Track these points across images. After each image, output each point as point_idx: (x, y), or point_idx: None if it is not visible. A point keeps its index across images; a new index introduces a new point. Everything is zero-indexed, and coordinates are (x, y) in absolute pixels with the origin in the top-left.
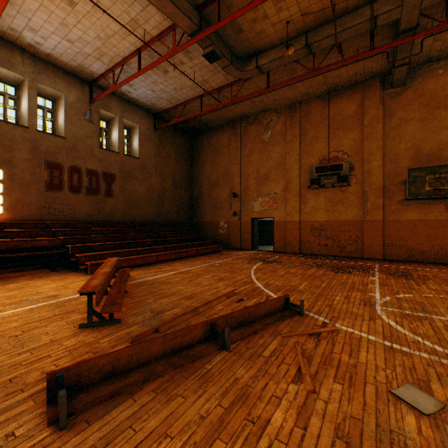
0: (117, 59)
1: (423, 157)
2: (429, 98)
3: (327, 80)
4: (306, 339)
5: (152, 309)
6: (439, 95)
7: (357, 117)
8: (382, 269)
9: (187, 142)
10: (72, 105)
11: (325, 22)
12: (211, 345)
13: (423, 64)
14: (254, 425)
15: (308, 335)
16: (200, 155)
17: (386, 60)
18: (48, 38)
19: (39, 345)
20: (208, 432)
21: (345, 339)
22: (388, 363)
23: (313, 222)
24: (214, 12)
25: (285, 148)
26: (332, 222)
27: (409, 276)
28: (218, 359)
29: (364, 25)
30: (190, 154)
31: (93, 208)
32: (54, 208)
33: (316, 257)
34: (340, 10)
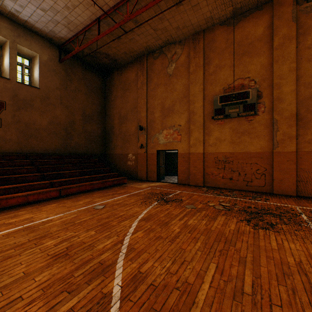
0: None
1: None
2: None
3: None
4: None
5: None
6: None
7: (265, 39)
8: None
9: (100, 79)
10: None
11: None
12: None
13: None
14: None
15: None
16: (112, 92)
17: None
18: None
19: None
20: None
21: None
22: None
23: (218, 154)
24: None
25: (189, 79)
26: (238, 154)
27: None
28: None
29: None
30: (102, 91)
31: None
32: None
33: (221, 193)
34: None
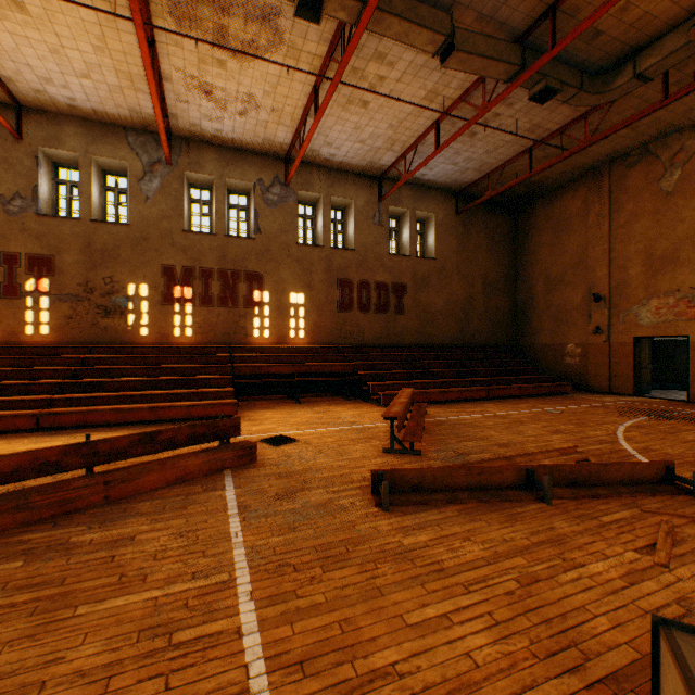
0: (409, 142)
1: None
2: None
3: None
4: (688, 523)
5: (454, 449)
6: None
7: None
8: None
9: (507, 221)
10: (361, 210)
11: None
12: (524, 493)
13: None
14: (563, 562)
15: (694, 520)
16: (529, 238)
17: None
18: (341, 147)
19: (353, 457)
20: (510, 550)
21: None
22: None
23: None
24: (546, 31)
25: None
26: None
27: None
28: (532, 507)
29: None
30: (511, 238)
31: (382, 328)
32: (345, 331)
33: None
34: None
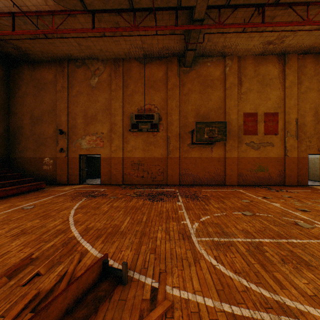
0: None
1: (201, 117)
2: (203, 79)
3: (144, 46)
4: None
5: None
6: (208, 79)
7: (164, 81)
8: (182, 193)
9: (1, 69)
10: None
11: None
12: None
13: (200, 56)
14: None
15: None
16: (20, 87)
17: (182, 44)
18: None
19: None
20: None
21: None
22: None
23: (134, 158)
24: None
25: (111, 95)
26: (147, 158)
27: (199, 197)
28: None
29: None
30: (5, 83)
31: None
32: None
33: (135, 187)
34: None
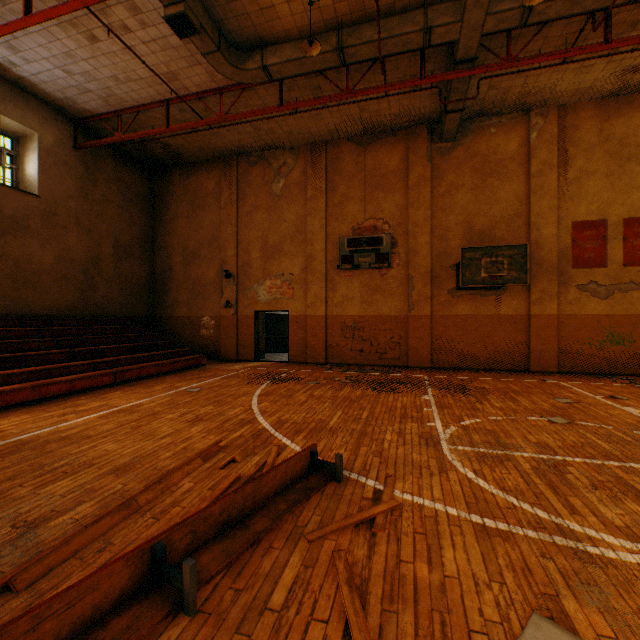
0: None
1: (476, 236)
2: (481, 161)
3: (364, 115)
4: (352, 535)
5: (19, 515)
6: (492, 160)
7: (401, 174)
8: (434, 382)
9: (145, 181)
10: None
11: (364, 21)
12: (148, 608)
13: (475, 117)
14: None
15: (354, 526)
16: (168, 206)
17: (436, 102)
18: None
19: None
20: None
21: (414, 522)
22: (491, 567)
23: (345, 317)
24: None
25: (305, 207)
26: (370, 317)
27: (467, 390)
28: None
29: (416, 37)
30: (149, 202)
31: None
32: None
33: (349, 369)
34: (385, 6)
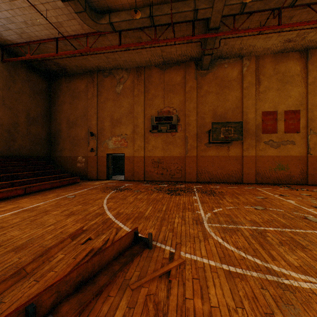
0: None
1: (218, 117)
2: (220, 81)
3: (163, 54)
4: (158, 283)
5: None
6: (225, 80)
7: (182, 85)
8: (198, 189)
9: (45, 82)
10: None
11: (164, 3)
12: None
13: (217, 59)
14: None
15: (158, 277)
16: (59, 97)
17: (199, 49)
18: None
19: None
20: None
21: (192, 272)
22: (236, 297)
23: (154, 157)
24: None
25: (133, 100)
26: (166, 157)
27: (214, 193)
28: None
29: (190, 14)
30: (48, 94)
31: None
32: None
33: (156, 183)
34: None
